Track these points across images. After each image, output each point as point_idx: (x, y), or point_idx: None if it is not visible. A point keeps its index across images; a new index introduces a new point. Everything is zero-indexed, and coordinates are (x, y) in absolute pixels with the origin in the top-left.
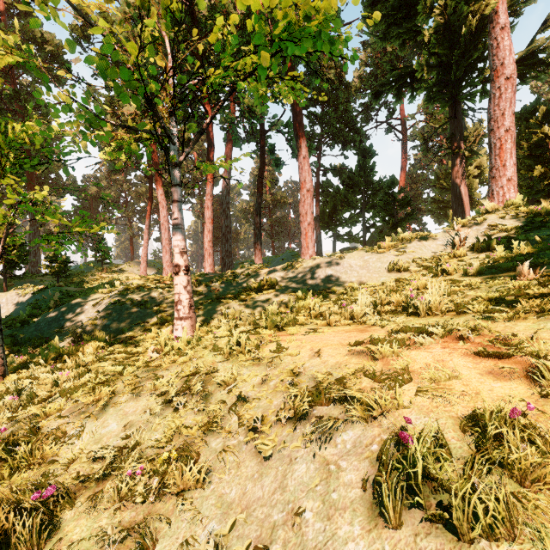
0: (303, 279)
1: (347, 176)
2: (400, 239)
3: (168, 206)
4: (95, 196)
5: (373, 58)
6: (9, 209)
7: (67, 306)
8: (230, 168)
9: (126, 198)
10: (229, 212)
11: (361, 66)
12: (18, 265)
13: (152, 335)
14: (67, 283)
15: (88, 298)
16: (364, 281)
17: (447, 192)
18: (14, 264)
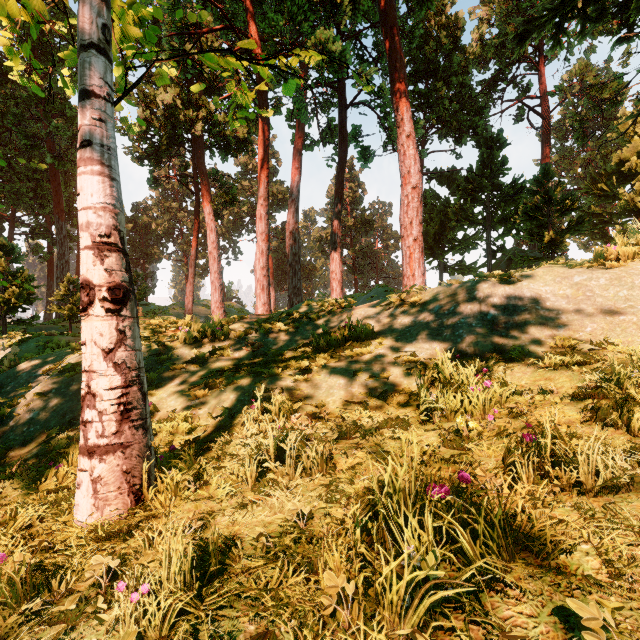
0: (430, 327)
1: (464, 178)
2: None
3: (229, 237)
4: (146, 227)
5: (502, 6)
6: (48, 243)
7: (12, 371)
8: (299, 175)
9: (181, 229)
10: (298, 235)
11: (483, 23)
12: (20, 307)
13: (62, 470)
14: None
15: (51, 357)
16: (598, 332)
17: (608, 201)
18: (11, 304)
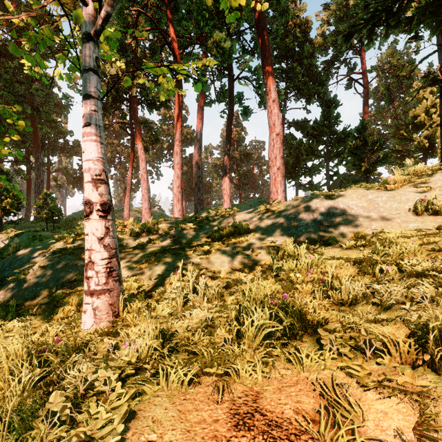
0: (283, 225)
1: (312, 126)
2: (411, 173)
3: (153, 164)
4: None
5: (337, 13)
6: (27, 167)
7: (17, 254)
8: (202, 124)
9: (120, 158)
10: (201, 164)
11: (324, 23)
12: (12, 212)
13: (66, 309)
14: (62, 227)
15: (42, 245)
16: (378, 228)
17: (406, 142)
18: (7, 210)
